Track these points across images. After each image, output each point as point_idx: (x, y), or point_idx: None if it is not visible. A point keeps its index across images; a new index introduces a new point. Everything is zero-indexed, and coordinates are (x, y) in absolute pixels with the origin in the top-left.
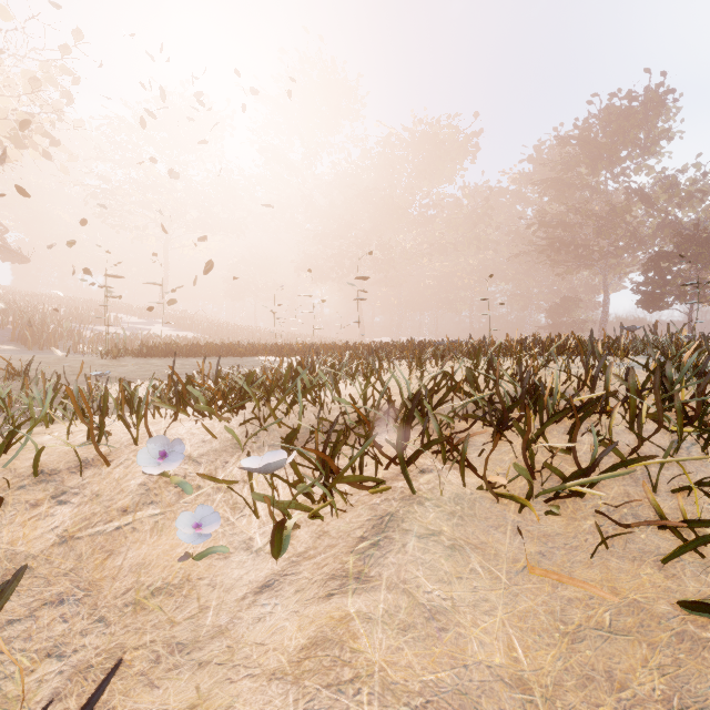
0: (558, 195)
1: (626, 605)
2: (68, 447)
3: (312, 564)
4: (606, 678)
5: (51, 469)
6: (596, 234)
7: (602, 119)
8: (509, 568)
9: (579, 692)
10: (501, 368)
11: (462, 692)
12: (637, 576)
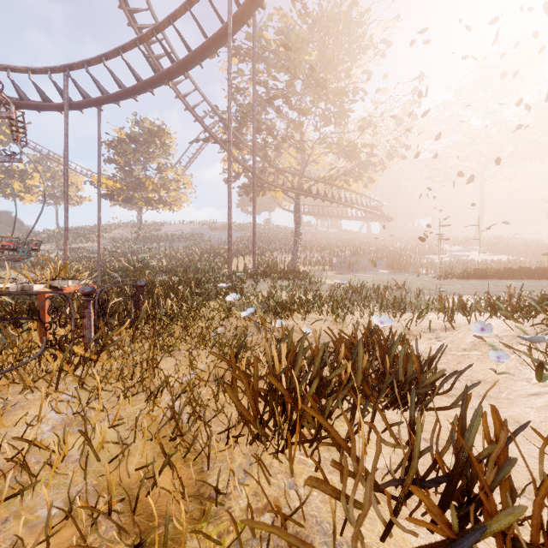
0: None
1: None
2: (439, 321)
3: None
4: None
5: (433, 329)
6: None
7: None
8: None
9: None
10: None
11: None
12: None
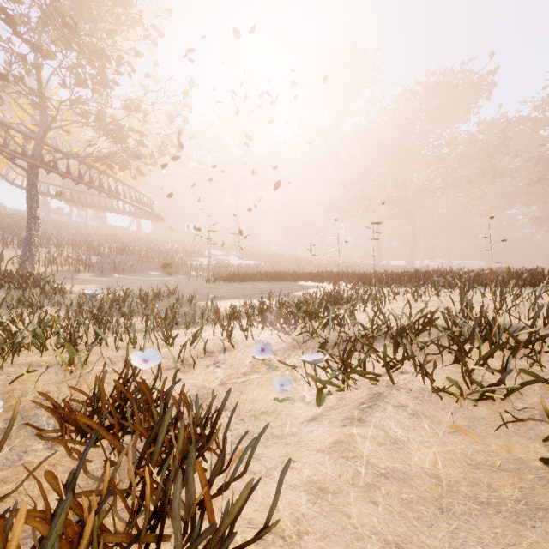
0: None
1: (513, 459)
2: (218, 341)
3: (336, 412)
4: (486, 486)
5: (211, 351)
6: None
7: None
8: (445, 430)
9: (468, 488)
10: (467, 310)
11: (405, 474)
12: (527, 447)
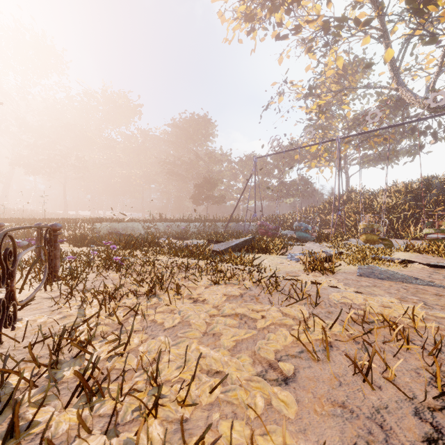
0: (175, 149)
1: None
2: None
3: None
4: None
5: None
6: (186, 171)
7: (190, 121)
8: None
9: None
10: None
11: None
12: None
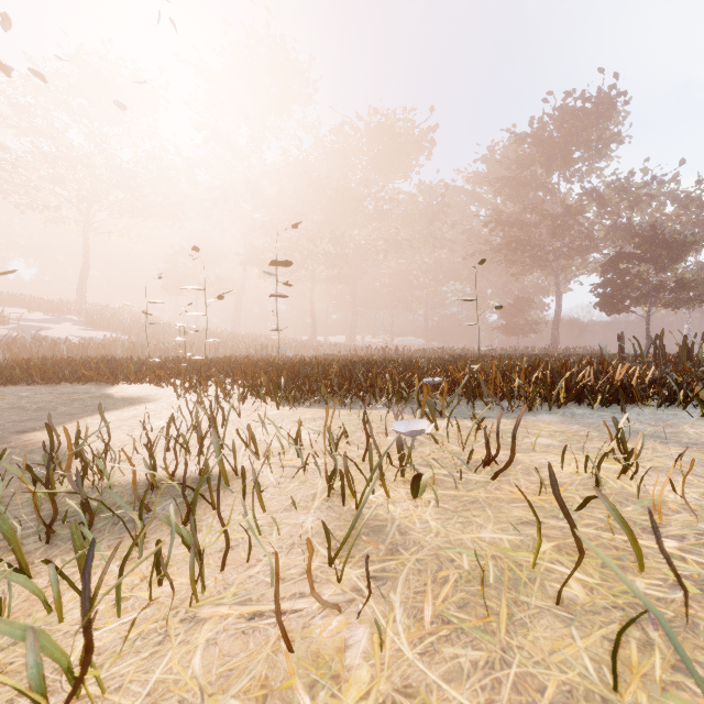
0: (513, 195)
1: None
2: None
3: None
4: None
5: None
6: (551, 234)
7: (557, 118)
8: None
9: None
10: None
11: None
12: None
